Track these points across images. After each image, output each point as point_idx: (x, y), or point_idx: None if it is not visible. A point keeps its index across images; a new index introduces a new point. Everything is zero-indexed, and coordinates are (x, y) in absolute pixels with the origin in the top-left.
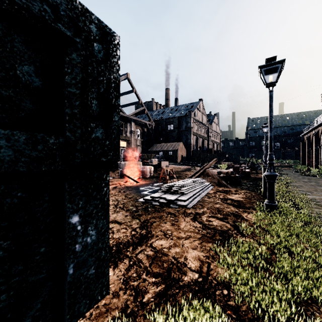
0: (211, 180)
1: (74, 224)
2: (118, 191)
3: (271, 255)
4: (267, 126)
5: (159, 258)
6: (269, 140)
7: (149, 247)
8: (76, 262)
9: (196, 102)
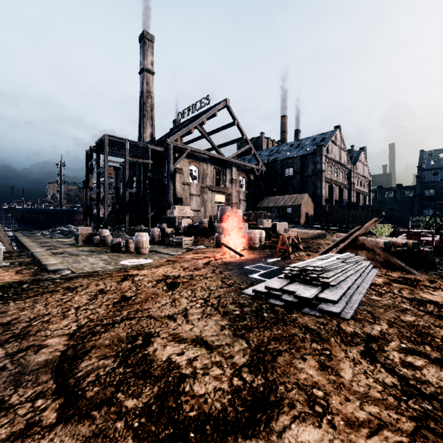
0: (369, 257)
1: None
2: (212, 270)
3: None
4: None
5: None
6: None
7: None
8: None
9: (330, 132)
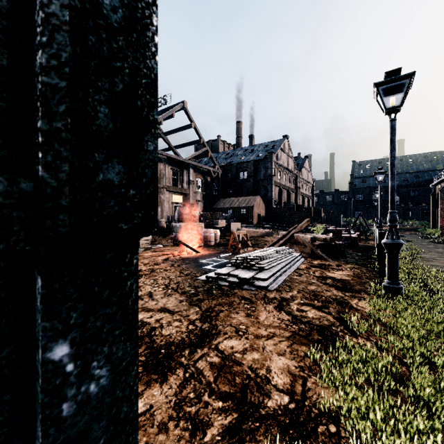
0: (301, 250)
1: (57, 361)
2: (171, 264)
3: (400, 368)
4: (383, 172)
5: (228, 368)
6: (391, 192)
7: (214, 351)
8: (62, 440)
9: (280, 140)
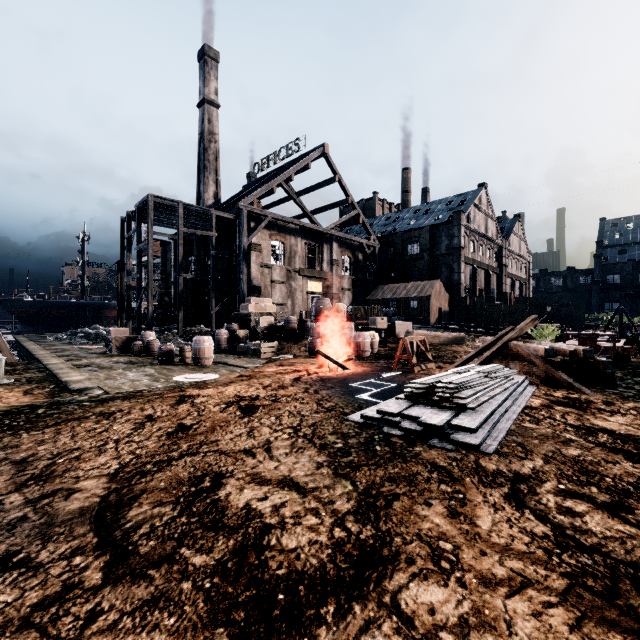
0: (524, 370)
1: None
2: (304, 389)
3: None
4: None
5: None
6: None
7: (391, 615)
8: None
9: (473, 192)
